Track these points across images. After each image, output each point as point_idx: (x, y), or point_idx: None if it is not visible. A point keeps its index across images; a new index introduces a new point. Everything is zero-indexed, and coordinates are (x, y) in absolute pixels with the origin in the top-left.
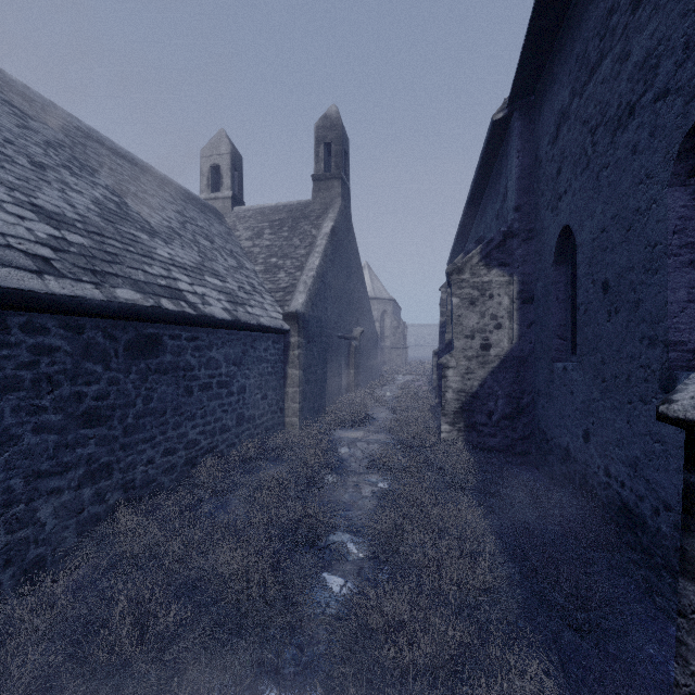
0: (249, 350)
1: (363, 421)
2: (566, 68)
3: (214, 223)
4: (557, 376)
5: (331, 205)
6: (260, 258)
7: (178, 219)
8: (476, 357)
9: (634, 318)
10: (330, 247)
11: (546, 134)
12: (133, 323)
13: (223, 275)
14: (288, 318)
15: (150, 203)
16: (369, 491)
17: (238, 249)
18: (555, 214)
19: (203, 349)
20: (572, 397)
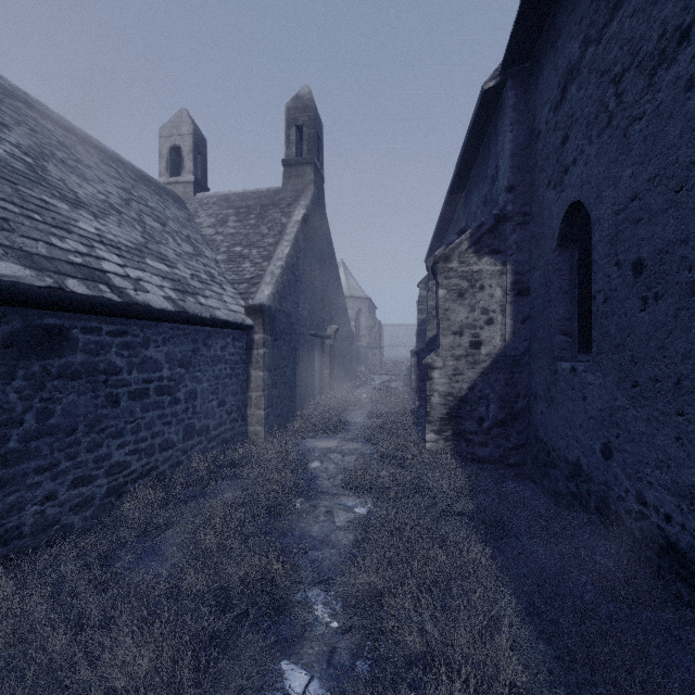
0: (201, 348)
1: (337, 428)
2: (575, 16)
3: (171, 206)
4: (562, 378)
5: (303, 193)
6: (222, 247)
7: (121, 196)
8: (465, 357)
9: (689, 304)
10: (302, 236)
11: (547, 100)
12: (19, 309)
13: (172, 260)
14: (251, 312)
15: (83, 173)
16: (344, 519)
17: (197, 236)
18: (559, 190)
19: (135, 346)
20: (585, 404)
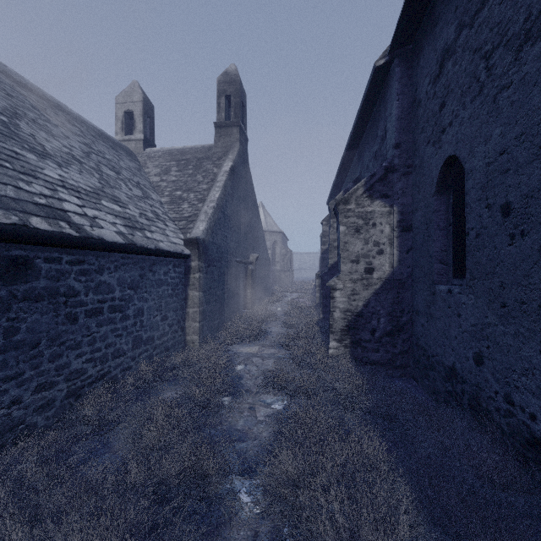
0: (147, 273)
1: (258, 336)
2: (451, 6)
3: (124, 159)
4: (440, 298)
5: (231, 149)
6: (166, 191)
7: (82, 149)
8: (360, 280)
9: None
10: (229, 183)
11: (427, 75)
12: None
13: (124, 201)
14: (188, 244)
15: (51, 130)
16: (264, 414)
17: (146, 182)
18: (437, 147)
19: (91, 273)
20: (460, 320)
